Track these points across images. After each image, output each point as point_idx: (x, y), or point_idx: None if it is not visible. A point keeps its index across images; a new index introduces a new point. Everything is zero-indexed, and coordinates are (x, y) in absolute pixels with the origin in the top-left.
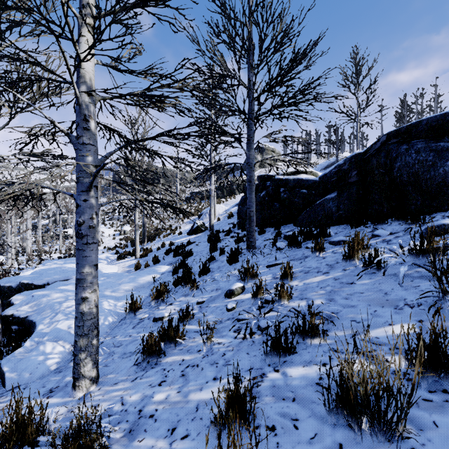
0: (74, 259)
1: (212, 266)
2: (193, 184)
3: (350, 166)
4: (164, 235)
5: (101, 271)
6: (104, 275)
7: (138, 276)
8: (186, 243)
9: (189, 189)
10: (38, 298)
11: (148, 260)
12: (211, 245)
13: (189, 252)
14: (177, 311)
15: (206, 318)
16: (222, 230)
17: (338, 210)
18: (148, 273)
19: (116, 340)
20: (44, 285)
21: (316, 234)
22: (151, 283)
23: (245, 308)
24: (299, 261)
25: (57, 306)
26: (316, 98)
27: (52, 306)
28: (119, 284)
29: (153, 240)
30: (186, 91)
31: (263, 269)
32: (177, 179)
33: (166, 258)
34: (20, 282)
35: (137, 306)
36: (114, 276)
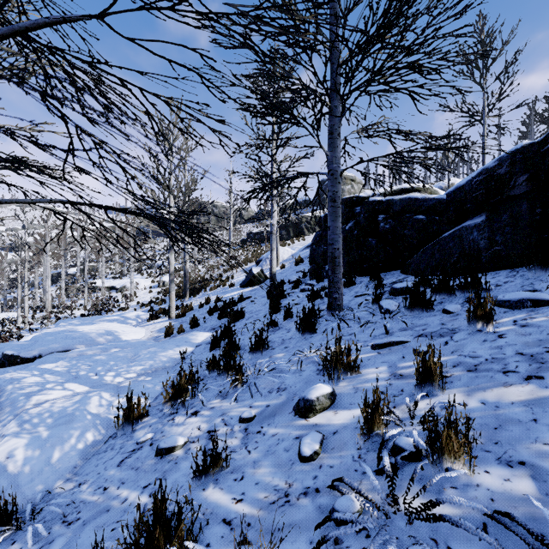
0: (95, 319)
1: (273, 338)
2: (252, 224)
3: (512, 168)
4: (211, 287)
5: (119, 338)
6: (118, 344)
7: (162, 348)
8: (238, 299)
9: (245, 230)
10: (2, 385)
11: (185, 322)
12: (271, 303)
13: (240, 312)
14: (201, 435)
15: (254, 471)
16: (287, 281)
17: (492, 245)
18: (177, 344)
19: (76, 498)
20: (35, 358)
21: (459, 287)
22: (178, 361)
23: (344, 458)
24: (441, 339)
25: (20, 401)
26: (446, 57)
27: (15, 401)
28: (130, 362)
29: (197, 294)
30: (228, 47)
31: (365, 351)
32: (231, 216)
33: (209, 320)
34: (3, 353)
35: (140, 413)
36: (132, 346)
